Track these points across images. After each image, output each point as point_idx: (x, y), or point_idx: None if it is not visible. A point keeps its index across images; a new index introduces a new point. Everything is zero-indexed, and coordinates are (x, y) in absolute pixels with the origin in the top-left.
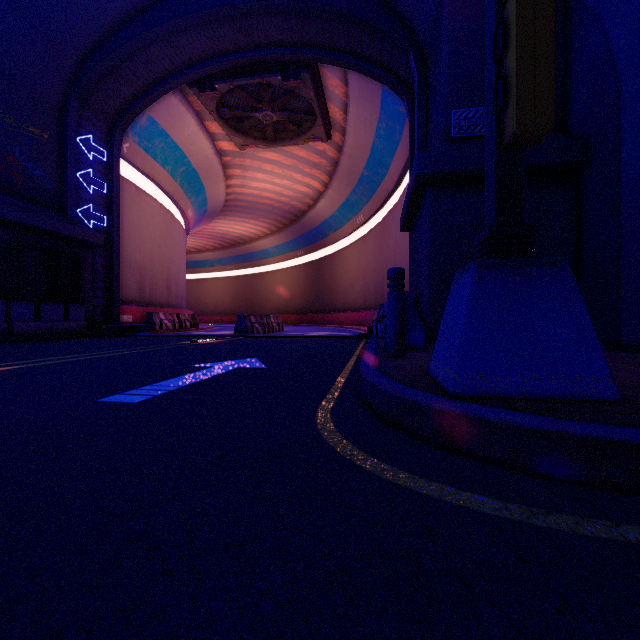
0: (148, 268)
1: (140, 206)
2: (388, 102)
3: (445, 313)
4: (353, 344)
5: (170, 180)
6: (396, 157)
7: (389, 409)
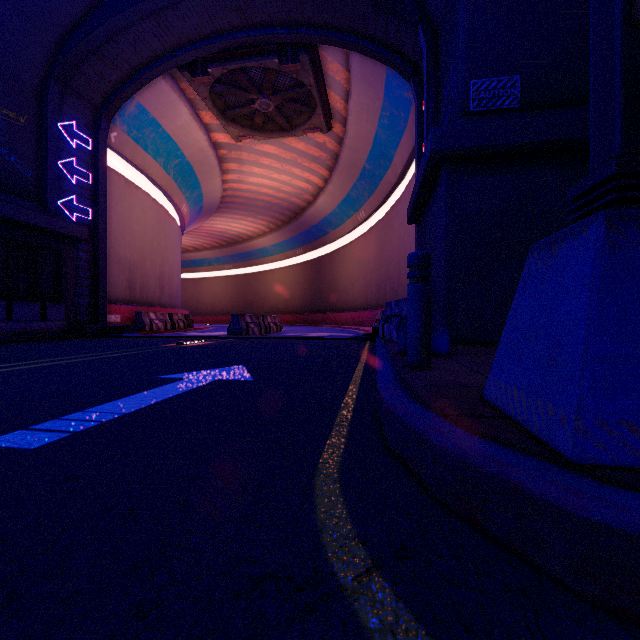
0: (139, 265)
1: (130, 200)
2: (392, 87)
3: (515, 309)
4: (357, 347)
5: (163, 173)
6: (400, 148)
7: (448, 482)
